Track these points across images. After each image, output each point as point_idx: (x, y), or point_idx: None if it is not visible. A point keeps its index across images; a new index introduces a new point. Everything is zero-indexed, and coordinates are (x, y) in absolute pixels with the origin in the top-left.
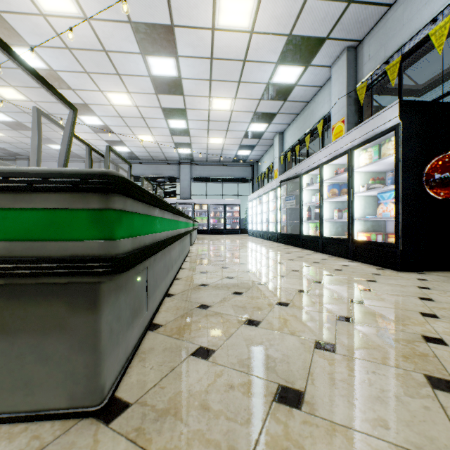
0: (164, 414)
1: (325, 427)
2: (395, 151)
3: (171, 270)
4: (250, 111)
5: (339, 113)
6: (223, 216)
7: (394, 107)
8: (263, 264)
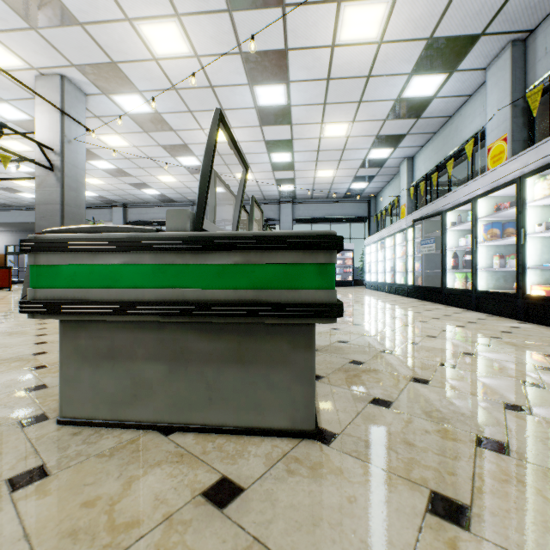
0: (373, 444)
1: (541, 471)
2: None
3: None
4: (371, 135)
5: (499, 129)
6: None
7: None
8: (402, 322)
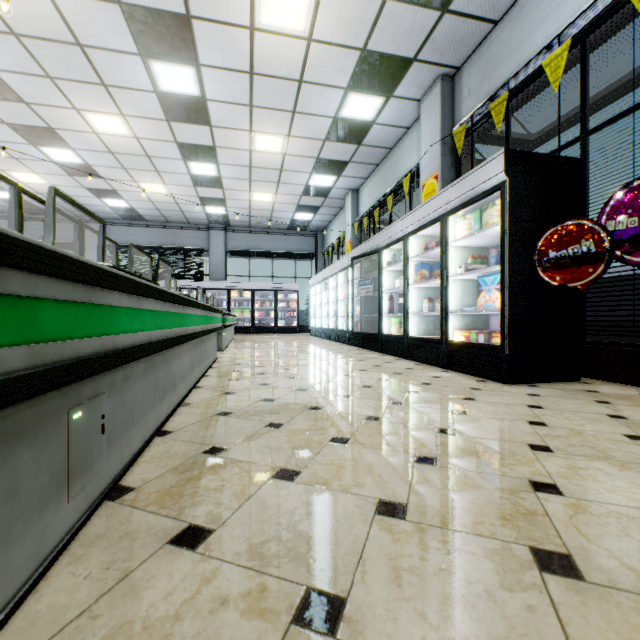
0: None
1: None
2: (500, 219)
3: (171, 392)
4: (311, 156)
5: (432, 166)
6: (275, 308)
7: (499, 158)
8: (322, 378)
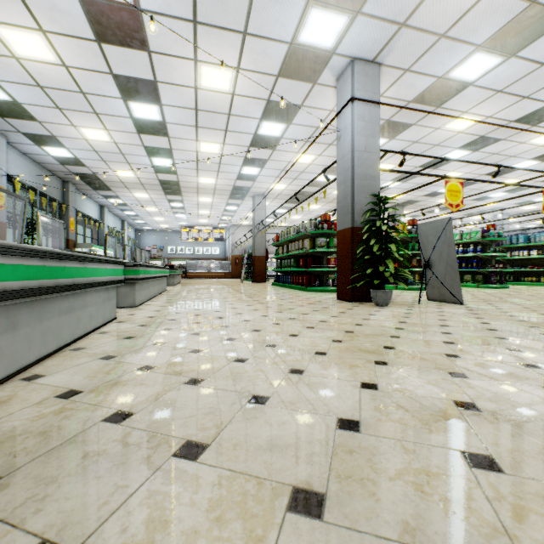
0: None
1: None
2: None
3: None
4: None
5: None
6: None
7: None
8: None
